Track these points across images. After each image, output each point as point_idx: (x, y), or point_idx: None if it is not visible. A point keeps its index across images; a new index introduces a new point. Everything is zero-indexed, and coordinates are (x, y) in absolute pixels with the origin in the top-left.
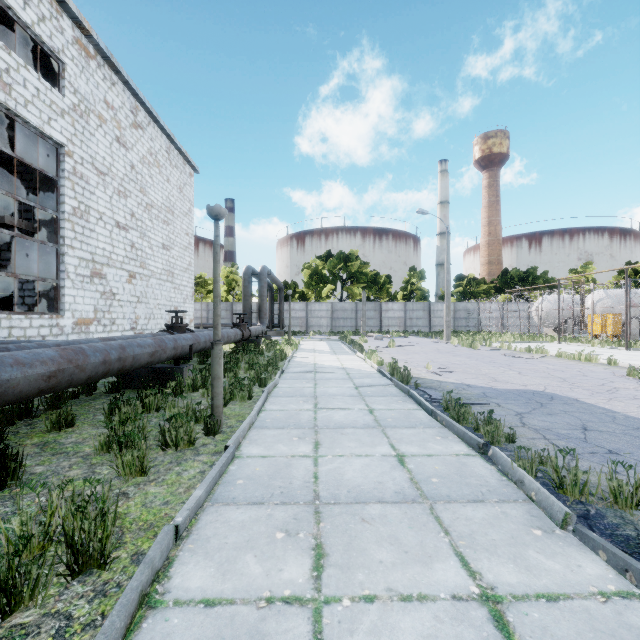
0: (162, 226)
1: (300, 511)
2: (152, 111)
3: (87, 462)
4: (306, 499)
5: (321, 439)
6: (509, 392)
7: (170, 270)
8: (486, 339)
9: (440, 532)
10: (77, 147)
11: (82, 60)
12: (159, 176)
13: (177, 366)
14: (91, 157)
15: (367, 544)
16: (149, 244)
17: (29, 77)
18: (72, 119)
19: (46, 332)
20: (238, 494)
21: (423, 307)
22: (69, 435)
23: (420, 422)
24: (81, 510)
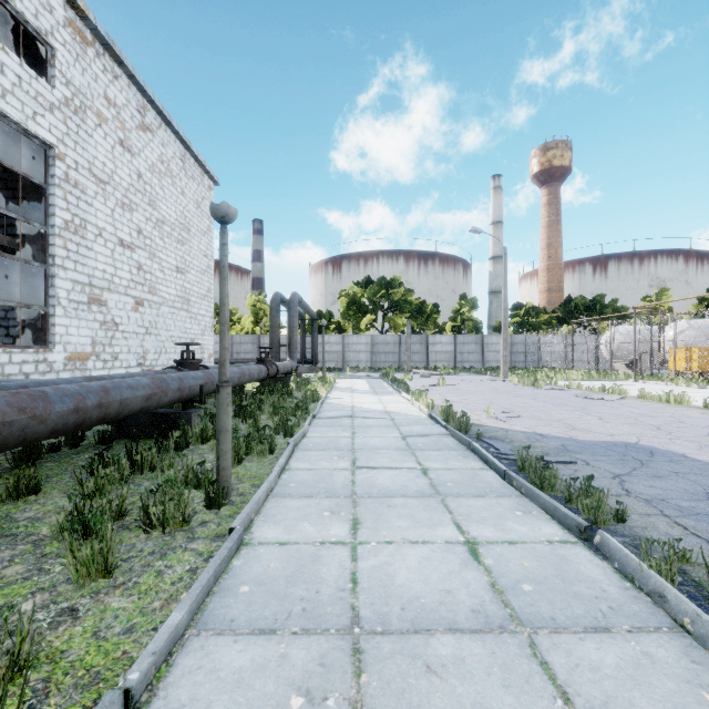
0: (176, 246)
1: (330, 648)
2: (163, 111)
3: (37, 551)
4: (340, 623)
5: (361, 514)
6: (595, 444)
7: (185, 297)
8: (549, 376)
9: (555, 697)
10: (70, 149)
11: (76, 46)
12: (172, 188)
13: (184, 411)
14: (88, 162)
15: None
16: (160, 266)
17: (8, 62)
18: (64, 115)
19: (30, 369)
20: (239, 613)
21: (475, 340)
22: (28, 506)
23: (490, 488)
24: None
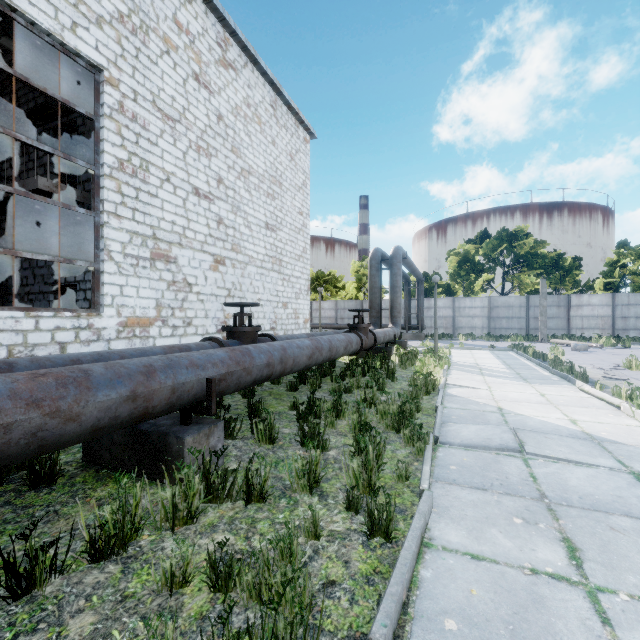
0: (265, 200)
1: None
2: (247, 45)
3: None
4: None
5: None
6: None
7: (276, 257)
8: None
9: None
10: (126, 75)
11: None
12: (260, 136)
13: (179, 428)
14: (151, 93)
15: None
16: (245, 221)
17: None
18: (117, 34)
19: (68, 337)
20: None
21: None
22: None
23: None
24: None
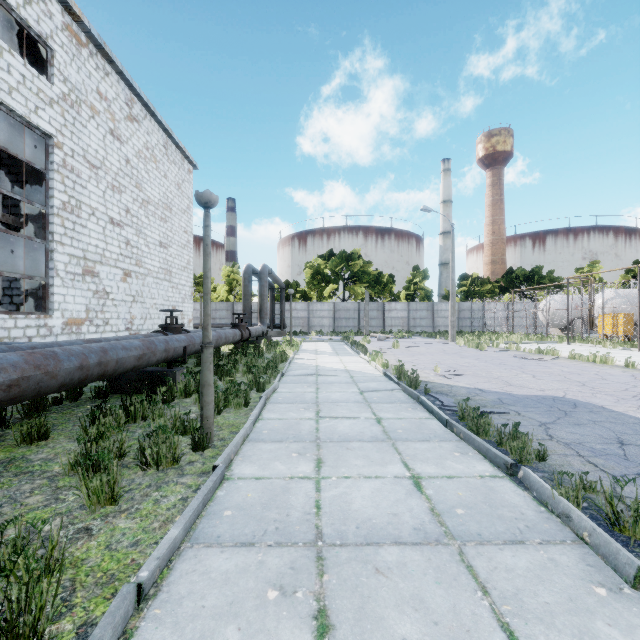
0: (159, 223)
1: (299, 556)
2: (148, 104)
3: (52, 485)
4: (306, 538)
5: (324, 455)
6: (527, 398)
7: (168, 269)
8: (492, 339)
9: (476, 590)
10: (67, 138)
11: (73, 47)
12: (156, 171)
13: (169, 369)
14: (82, 149)
15: (384, 609)
16: (145, 241)
17: (14, 62)
18: (62, 109)
19: (33, 333)
20: (224, 531)
21: (427, 307)
22: (40, 449)
23: (434, 434)
24: (5, 574)
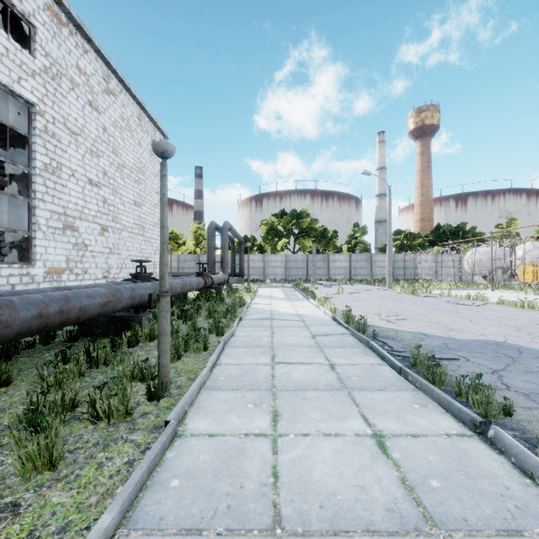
0: (134, 185)
1: None
2: (123, 80)
3: None
4: (262, 523)
5: (280, 407)
6: (471, 343)
7: (141, 224)
8: (424, 286)
9: None
10: (49, 107)
11: (54, 26)
12: (131, 139)
13: (136, 315)
14: (63, 118)
15: None
16: (121, 200)
17: None
18: (43, 80)
19: (16, 281)
20: (168, 510)
21: (366, 258)
22: None
23: (389, 382)
24: None
